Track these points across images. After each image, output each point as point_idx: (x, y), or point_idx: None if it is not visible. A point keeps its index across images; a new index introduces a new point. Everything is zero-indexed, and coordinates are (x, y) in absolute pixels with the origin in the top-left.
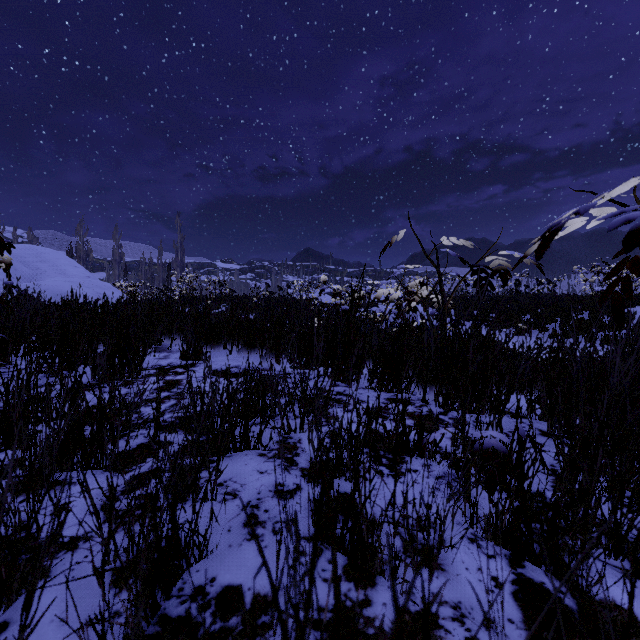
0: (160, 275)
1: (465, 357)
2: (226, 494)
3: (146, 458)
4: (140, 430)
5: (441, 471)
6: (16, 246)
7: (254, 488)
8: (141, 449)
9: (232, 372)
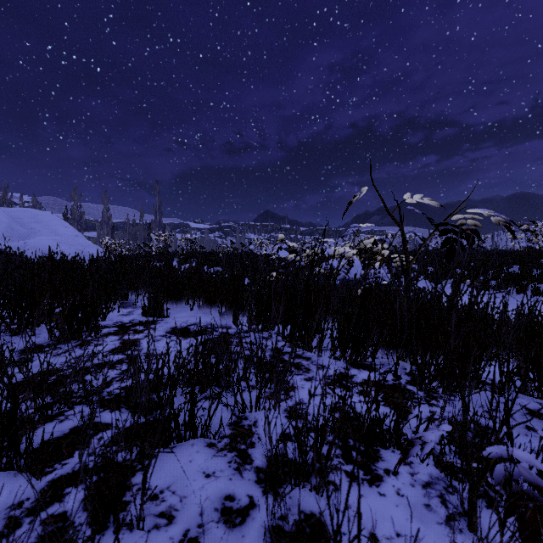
0: (142, 234)
1: (446, 328)
2: (159, 516)
3: (74, 450)
4: (79, 406)
5: (427, 474)
6: (15, 209)
7: (196, 504)
8: (73, 435)
9: (191, 330)
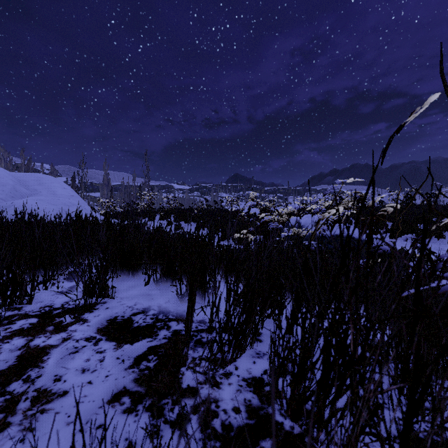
0: (134, 194)
1: None
2: None
3: None
4: None
5: None
6: (24, 174)
7: None
8: None
9: (133, 325)
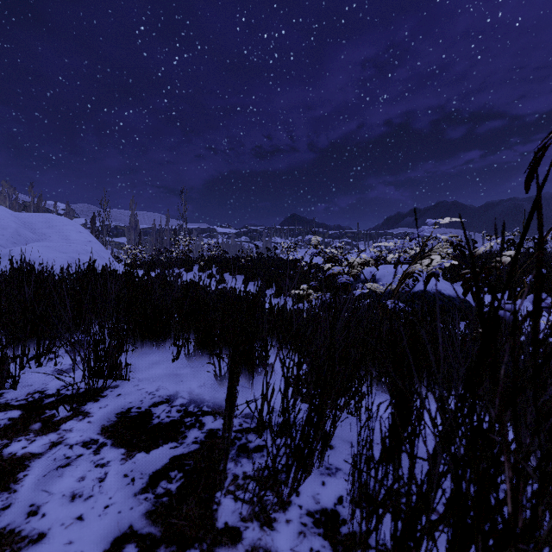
0: (167, 239)
1: None
2: None
3: None
4: None
5: None
6: (30, 214)
7: None
8: None
9: (152, 422)
